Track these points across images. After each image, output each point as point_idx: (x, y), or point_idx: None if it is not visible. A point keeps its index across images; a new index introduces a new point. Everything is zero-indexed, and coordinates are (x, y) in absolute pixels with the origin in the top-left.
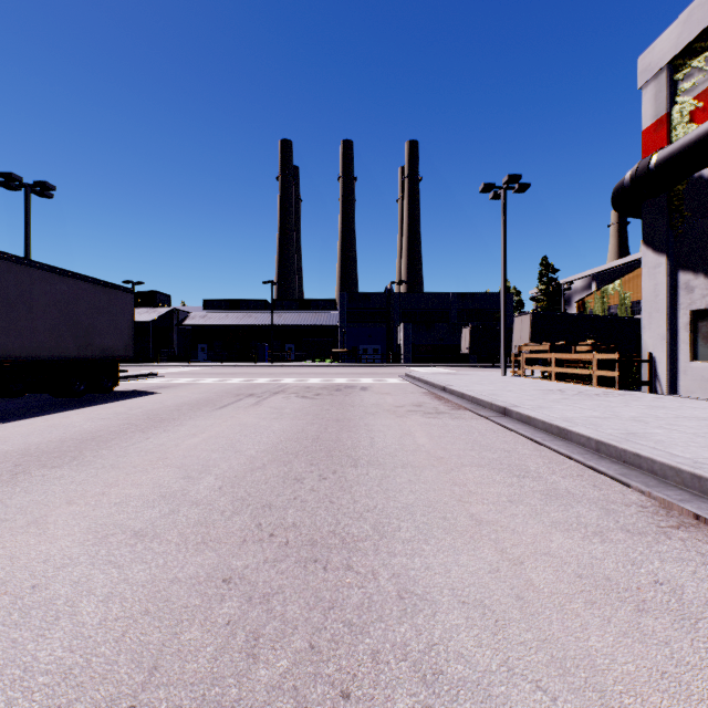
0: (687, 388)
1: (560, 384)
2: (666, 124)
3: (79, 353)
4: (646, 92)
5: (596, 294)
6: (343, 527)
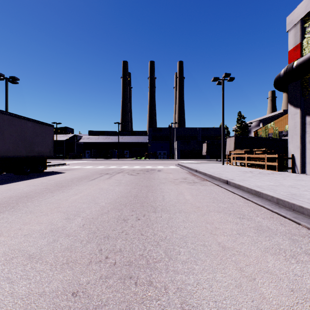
0: None
1: (249, 168)
2: (300, 47)
3: (27, 154)
4: (290, 33)
5: (263, 128)
6: (147, 251)
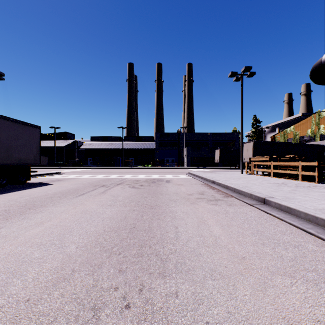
0: None
1: (278, 179)
2: None
3: (1, 161)
4: None
5: (281, 133)
6: None
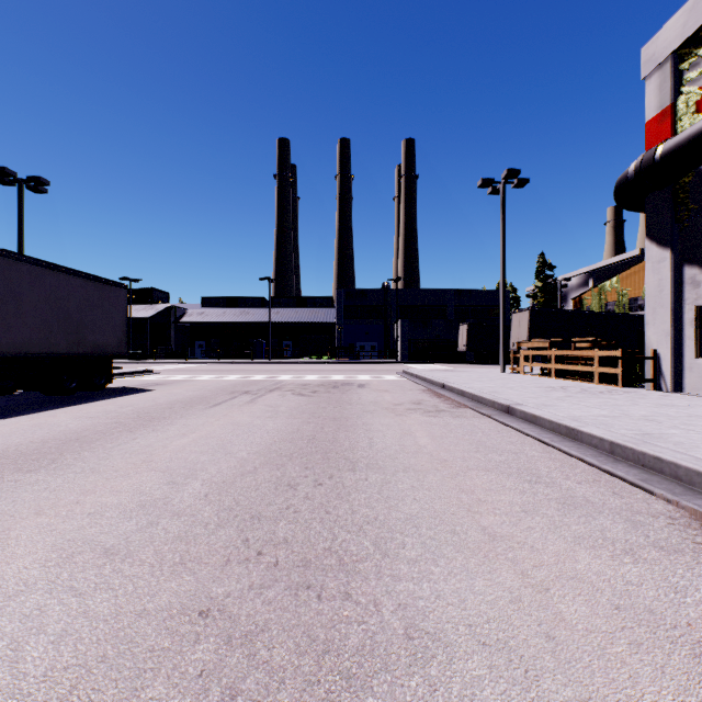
0: (693, 386)
1: (561, 381)
2: (671, 115)
3: (70, 349)
4: (650, 83)
5: (594, 291)
6: (340, 543)
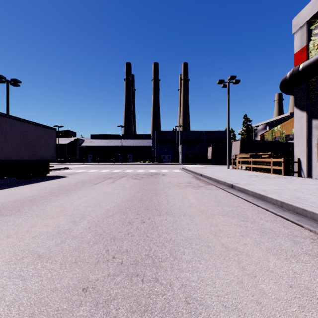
0: (316, 175)
1: (255, 172)
2: (306, 50)
3: (29, 158)
4: (296, 35)
5: (269, 131)
6: (153, 252)
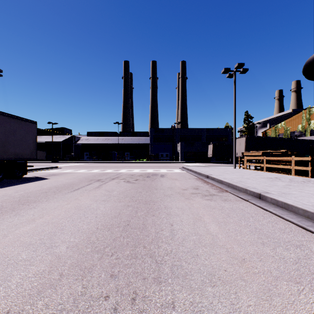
0: None
1: (271, 173)
2: None
3: None
4: None
5: (272, 128)
6: None
